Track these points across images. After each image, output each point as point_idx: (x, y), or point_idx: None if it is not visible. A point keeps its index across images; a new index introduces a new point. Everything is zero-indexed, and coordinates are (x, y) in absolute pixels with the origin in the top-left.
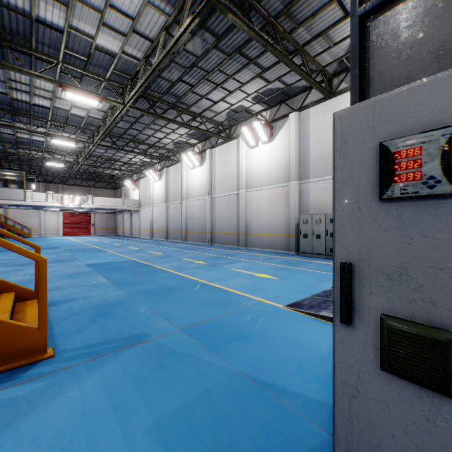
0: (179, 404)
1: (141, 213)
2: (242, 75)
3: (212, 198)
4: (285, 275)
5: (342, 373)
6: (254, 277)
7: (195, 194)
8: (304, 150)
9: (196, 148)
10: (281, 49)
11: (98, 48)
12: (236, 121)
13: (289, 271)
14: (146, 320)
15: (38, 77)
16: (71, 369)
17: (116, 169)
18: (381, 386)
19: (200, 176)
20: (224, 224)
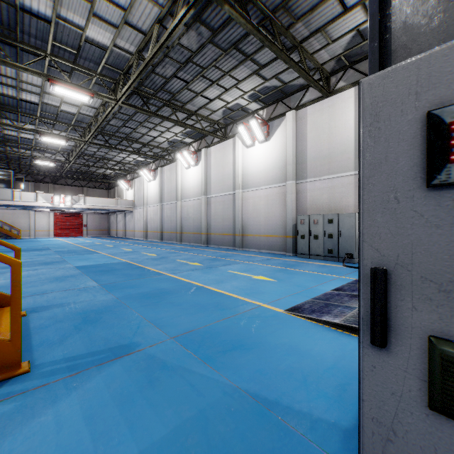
0: (170, 429)
1: (135, 214)
2: (239, 72)
3: (208, 198)
4: (283, 277)
5: (373, 408)
6: (251, 280)
7: (191, 194)
8: (301, 150)
9: (191, 147)
10: (279, 45)
11: (88, 40)
12: (233, 119)
13: (287, 273)
14: (136, 327)
15: (24, 70)
16: (48, 386)
17: (109, 169)
18: (429, 430)
19: (195, 176)
20: (220, 224)
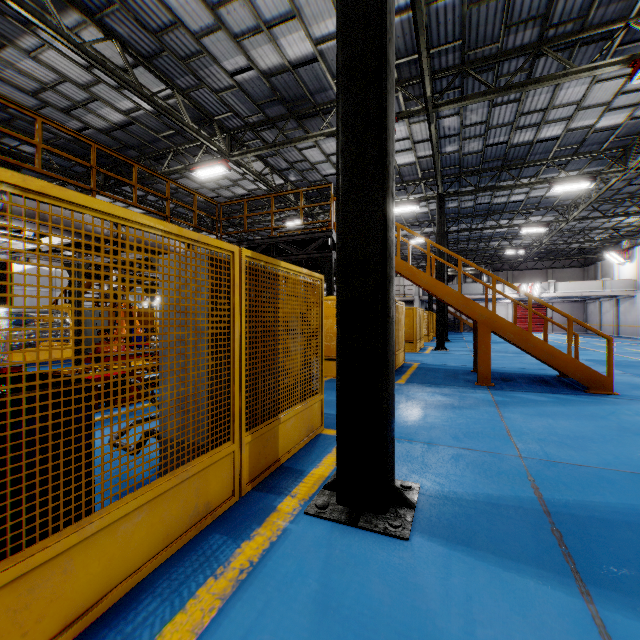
0: None
1: (637, 300)
2: None
3: None
4: None
5: None
6: None
7: None
8: None
9: None
10: None
11: (595, 130)
12: None
13: None
14: None
15: (529, 185)
16: (636, 400)
17: (593, 241)
18: None
19: None
20: None
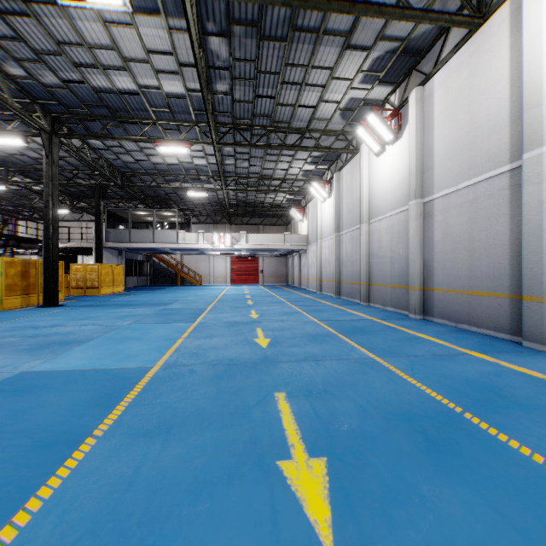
0: None
1: (309, 254)
2: None
3: (426, 203)
4: None
5: None
6: None
7: (386, 205)
8: None
9: (387, 107)
10: None
11: None
12: None
13: None
14: None
15: None
16: None
17: (270, 191)
18: None
19: (395, 164)
20: (459, 266)
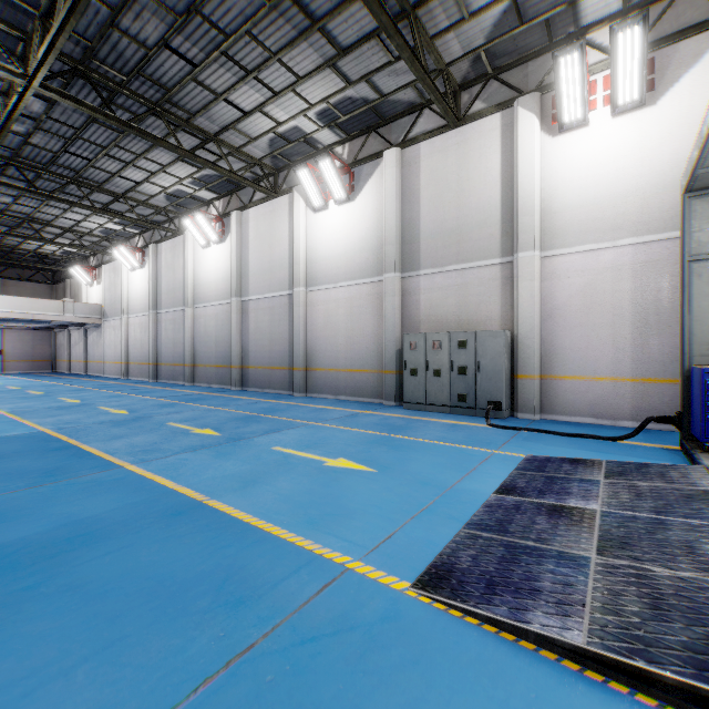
0: None
1: (105, 330)
2: (298, 56)
3: (244, 302)
4: (389, 458)
5: None
6: (323, 471)
7: (211, 295)
8: (410, 218)
9: (213, 209)
10: None
11: None
12: (288, 160)
13: (395, 447)
14: None
15: None
16: None
17: (46, 241)
18: None
19: (220, 262)
20: (265, 350)
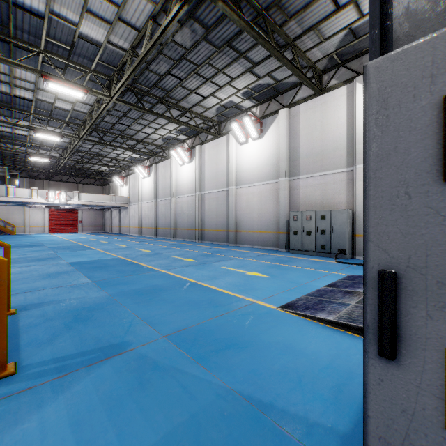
0: (160, 435)
1: (130, 210)
2: (232, 69)
3: (202, 194)
4: (277, 273)
5: (380, 425)
6: (245, 276)
7: (185, 191)
8: (294, 147)
9: (186, 144)
10: (272, 42)
11: (82, 37)
12: (226, 117)
13: (281, 269)
14: (128, 325)
15: (17, 65)
16: (34, 389)
17: (104, 165)
18: None
19: (189, 173)
20: (213, 221)
